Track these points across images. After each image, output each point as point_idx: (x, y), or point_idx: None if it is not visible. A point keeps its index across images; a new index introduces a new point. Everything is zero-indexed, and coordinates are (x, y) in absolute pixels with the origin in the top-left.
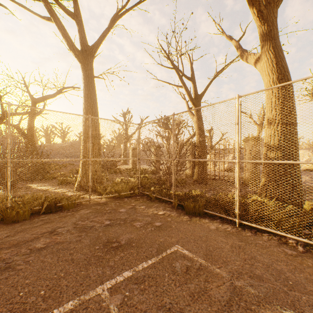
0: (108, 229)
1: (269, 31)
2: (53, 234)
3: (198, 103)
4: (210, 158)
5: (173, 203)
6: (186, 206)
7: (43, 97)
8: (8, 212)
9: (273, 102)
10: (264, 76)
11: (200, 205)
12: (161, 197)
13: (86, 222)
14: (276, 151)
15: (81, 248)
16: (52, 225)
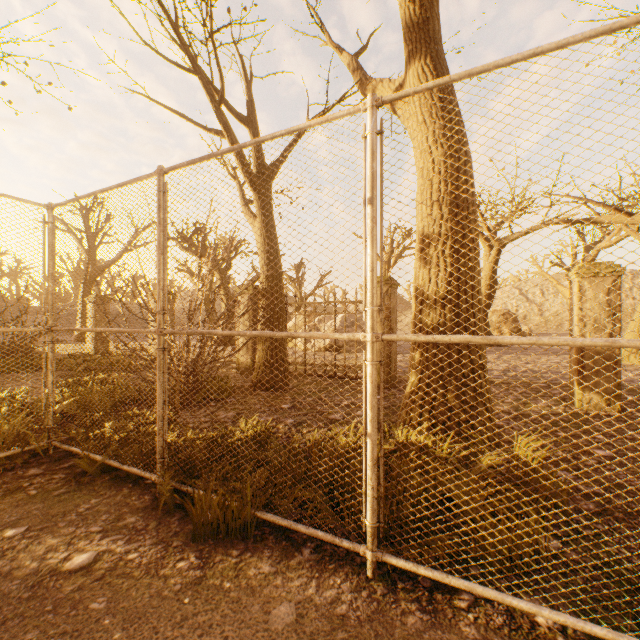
0: None
1: (425, 19)
2: None
3: (267, 188)
4: (295, 325)
5: (160, 488)
6: (193, 507)
7: None
8: None
9: (436, 189)
10: (414, 127)
11: (248, 495)
12: (121, 466)
13: None
14: (441, 307)
15: None
16: None
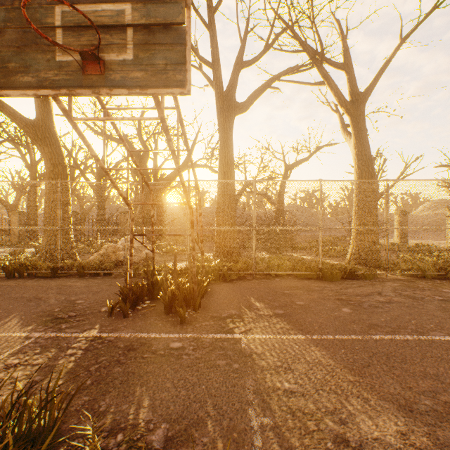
0: (447, 303)
1: None
2: (382, 295)
3: None
4: None
5: None
6: None
7: (296, 162)
8: (324, 271)
9: None
10: None
11: None
12: None
13: (408, 293)
14: None
15: (432, 310)
16: (370, 288)
